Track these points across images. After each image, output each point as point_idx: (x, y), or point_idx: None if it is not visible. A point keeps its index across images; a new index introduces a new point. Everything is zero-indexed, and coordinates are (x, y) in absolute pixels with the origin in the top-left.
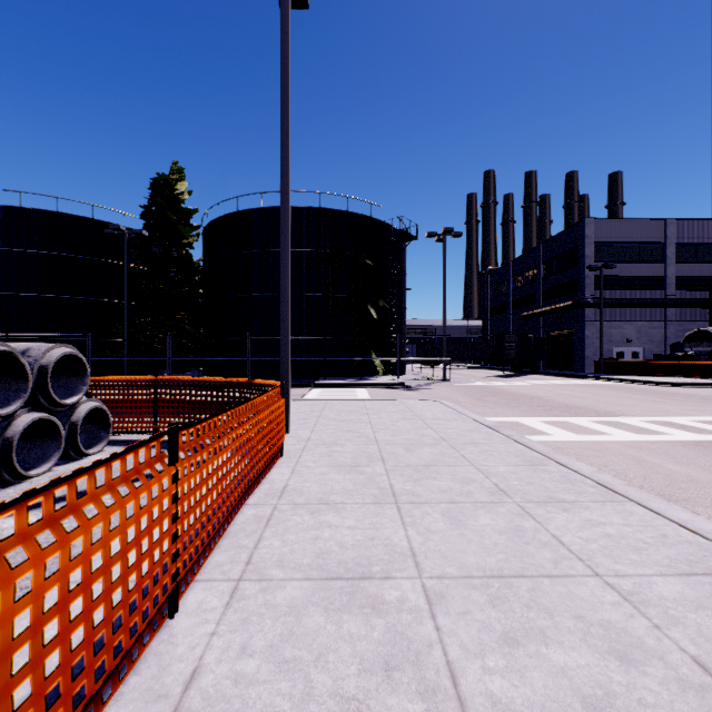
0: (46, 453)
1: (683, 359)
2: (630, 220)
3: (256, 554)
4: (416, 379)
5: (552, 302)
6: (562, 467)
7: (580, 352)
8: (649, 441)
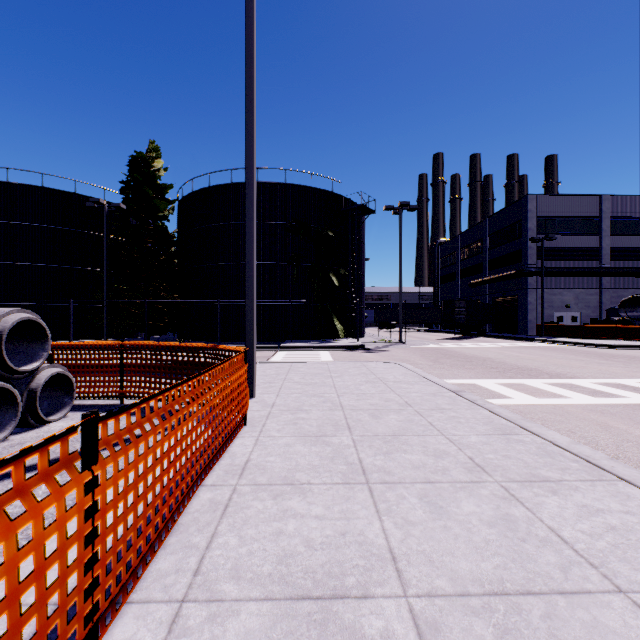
0: (1, 422)
1: (619, 323)
2: (569, 196)
3: (207, 558)
4: (375, 342)
5: (497, 271)
6: (535, 437)
7: (523, 316)
8: (608, 404)
